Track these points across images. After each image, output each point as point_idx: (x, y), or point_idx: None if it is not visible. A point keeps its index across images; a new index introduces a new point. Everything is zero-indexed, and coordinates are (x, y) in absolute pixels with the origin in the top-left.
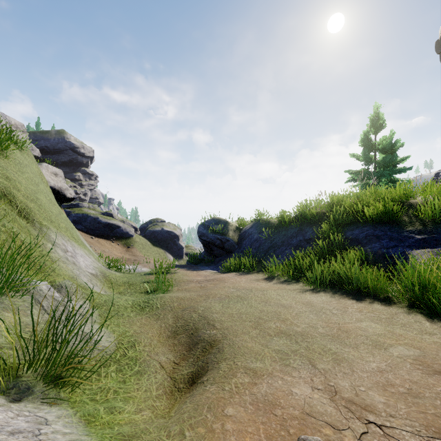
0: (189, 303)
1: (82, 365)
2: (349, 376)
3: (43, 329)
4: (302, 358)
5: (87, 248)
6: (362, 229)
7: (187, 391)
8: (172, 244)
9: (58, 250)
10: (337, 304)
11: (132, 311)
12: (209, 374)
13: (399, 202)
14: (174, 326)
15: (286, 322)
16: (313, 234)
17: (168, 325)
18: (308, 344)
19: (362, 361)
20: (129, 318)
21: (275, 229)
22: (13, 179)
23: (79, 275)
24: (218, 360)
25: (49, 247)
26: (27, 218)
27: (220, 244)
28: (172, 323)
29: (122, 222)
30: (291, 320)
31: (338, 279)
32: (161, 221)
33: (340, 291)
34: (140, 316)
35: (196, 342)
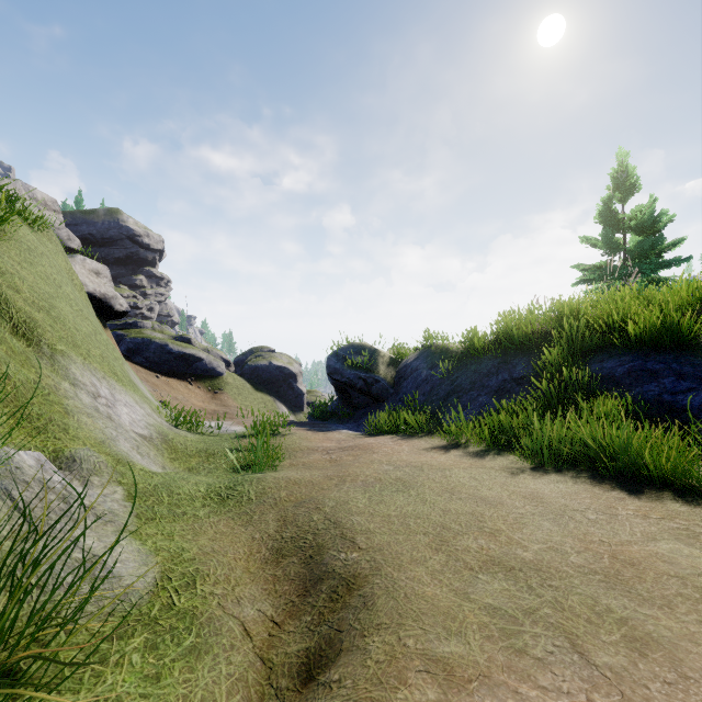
0: (308, 492)
1: (51, 651)
2: (680, 694)
3: (2, 551)
4: (553, 633)
5: (139, 392)
6: (621, 360)
7: (294, 698)
8: (286, 388)
9: (82, 394)
10: (591, 499)
11: (204, 506)
12: (344, 664)
13: (690, 311)
14: (278, 538)
15: (499, 538)
16: (527, 369)
17: (267, 536)
18: (556, 595)
19: (698, 647)
20: (196, 520)
21: (458, 361)
22: (9, 272)
23: (116, 439)
24: (362, 628)
25: (64, 389)
26: (28, 337)
27: (364, 388)
28: (275, 532)
29: (205, 352)
30: (508, 532)
31: (585, 450)
32: (268, 351)
33: (589, 472)
34: (216, 516)
35: (317, 577)
